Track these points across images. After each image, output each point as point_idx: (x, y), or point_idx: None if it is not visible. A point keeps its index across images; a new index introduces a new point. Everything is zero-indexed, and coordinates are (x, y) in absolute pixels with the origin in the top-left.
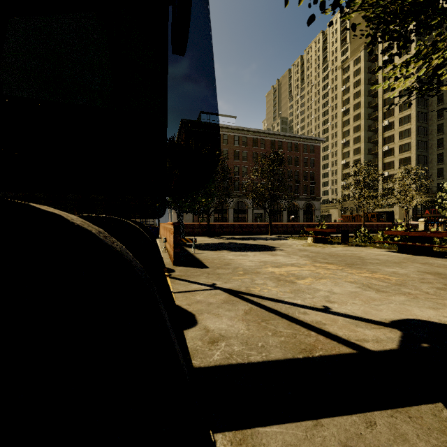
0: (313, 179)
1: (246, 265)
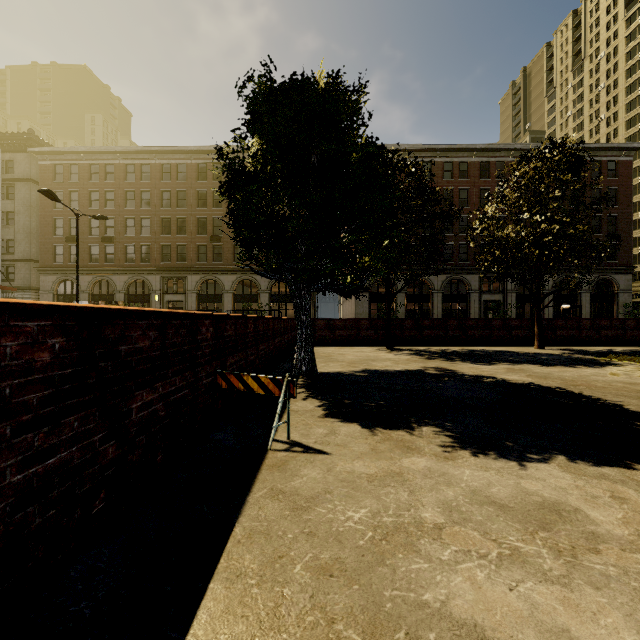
0: (614, 229)
1: None
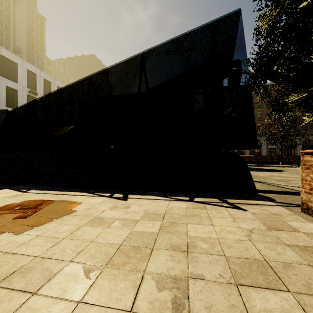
0: None
1: (261, 176)
